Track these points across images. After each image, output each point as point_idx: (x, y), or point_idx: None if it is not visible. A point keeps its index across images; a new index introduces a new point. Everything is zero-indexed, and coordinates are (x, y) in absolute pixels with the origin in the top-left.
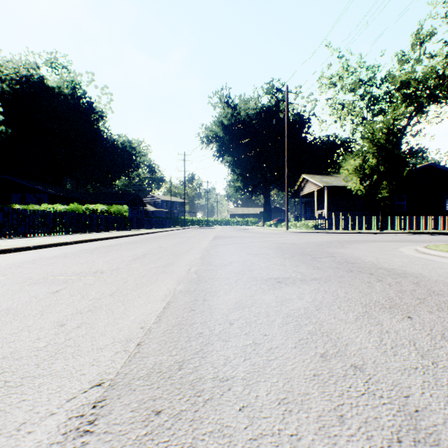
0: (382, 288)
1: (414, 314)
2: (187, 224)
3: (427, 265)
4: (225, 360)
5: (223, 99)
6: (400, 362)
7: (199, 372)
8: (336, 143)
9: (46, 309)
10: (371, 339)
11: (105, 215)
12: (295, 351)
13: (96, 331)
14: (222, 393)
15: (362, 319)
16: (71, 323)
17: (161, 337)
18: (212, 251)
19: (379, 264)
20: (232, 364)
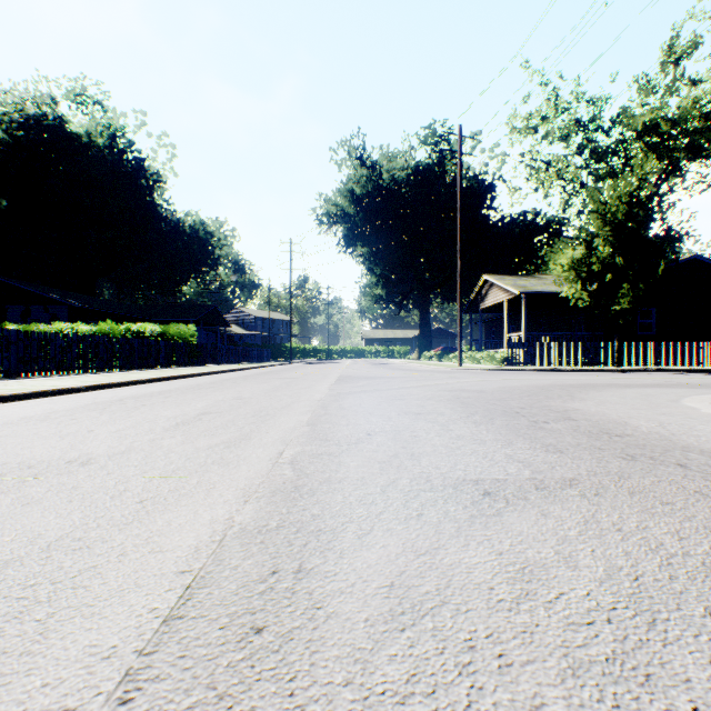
0: None
1: None
2: (297, 356)
3: None
4: None
5: (354, 152)
6: None
7: None
8: (537, 225)
9: None
10: None
11: (156, 341)
12: None
13: None
14: None
15: None
16: None
17: None
18: (333, 407)
19: (676, 437)
20: None
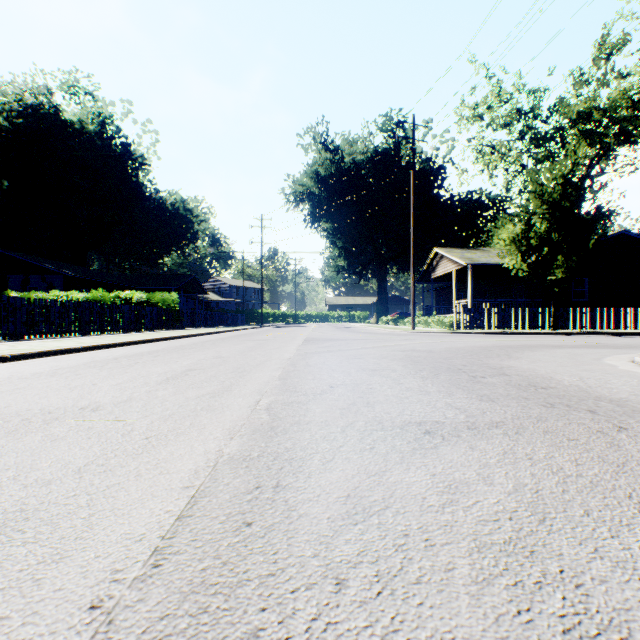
0: (639, 447)
1: None
2: (267, 320)
3: None
4: None
5: (319, 138)
6: None
7: None
8: (483, 203)
9: None
10: None
11: (142, 307)
12: None
13: None
14: None
15: None
16: None
17: None
18: (300, 364)
19: (592, 389)
20: None
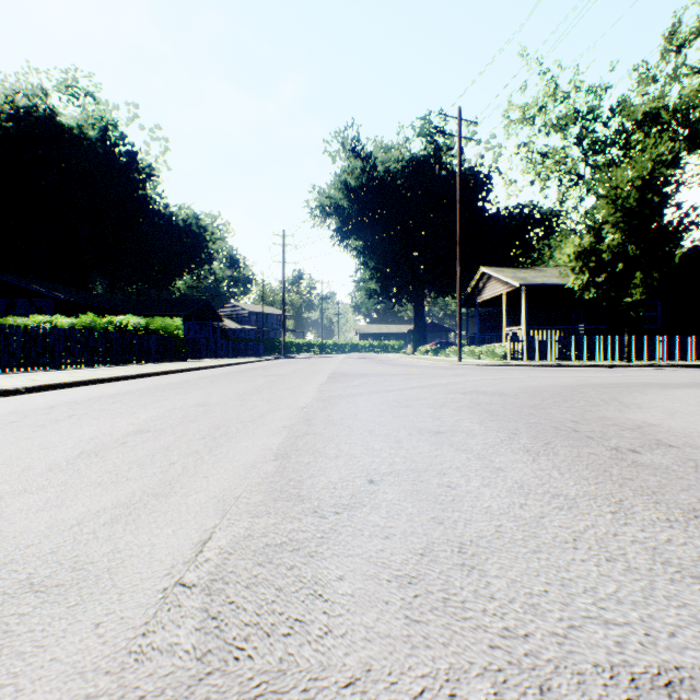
0: None
1: None
2: (290, 350)
3: None
4: None
5: (348, 144)
6: None
7: None
8: (534, 218)
9: None
10: None
11: (137, 335)
12: None
13: None
14: None
15: None
16: None
17: None
18: (319, 420)
19: None
20: None
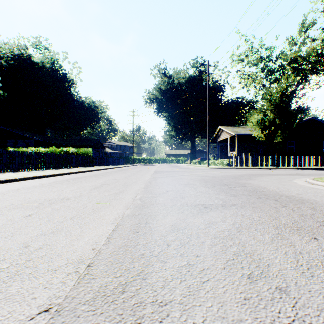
0: (287, 212)
1: (318, 236)
2: (135, 162)
3: (317, 193)
4: (163, 282)
5: (161, 71)
6: (319, 284)
7: (140, 295)
8: (243, 103)
9: (17, 231)
10: (288, 260)
11: (75, 156)
12: (225, 273)
13: (54, 252)
14: (161, 320)
15: (277, 240)
16: (34, 244)
17: (108, 258)
18: (153, 182)
19: (281, 192)
20: (170, 286)
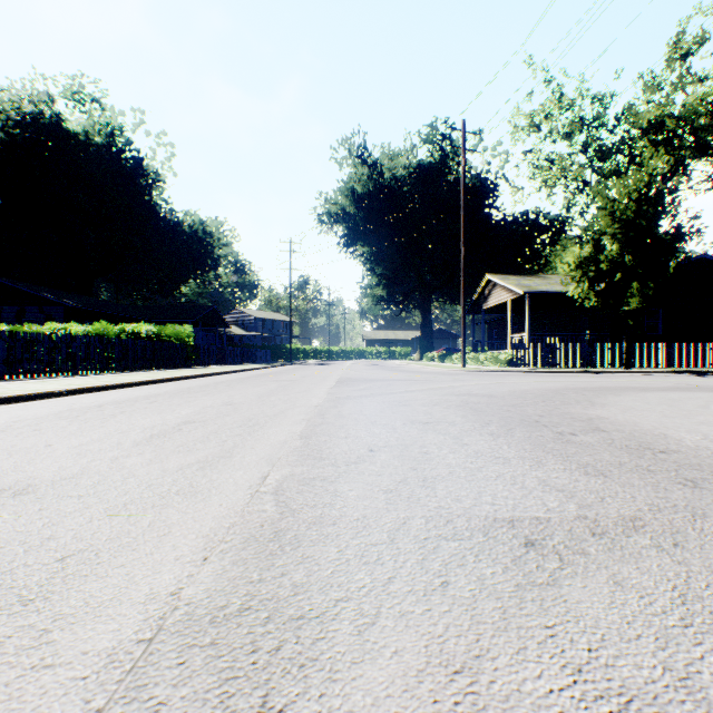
0: None
1: None
2: (297, 357)
3: None
4: None
5: (355, 151)
6: None
7: None
8: (540, 224)
9: None
10: None
11: (151, 342)
12: None
13: None
14: None
15: None
16: None
17: None
18: (331, 414)
19: None
20: None
